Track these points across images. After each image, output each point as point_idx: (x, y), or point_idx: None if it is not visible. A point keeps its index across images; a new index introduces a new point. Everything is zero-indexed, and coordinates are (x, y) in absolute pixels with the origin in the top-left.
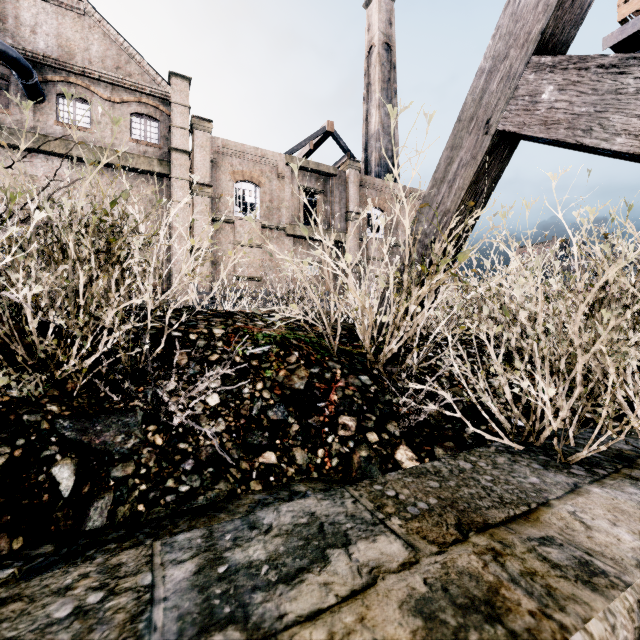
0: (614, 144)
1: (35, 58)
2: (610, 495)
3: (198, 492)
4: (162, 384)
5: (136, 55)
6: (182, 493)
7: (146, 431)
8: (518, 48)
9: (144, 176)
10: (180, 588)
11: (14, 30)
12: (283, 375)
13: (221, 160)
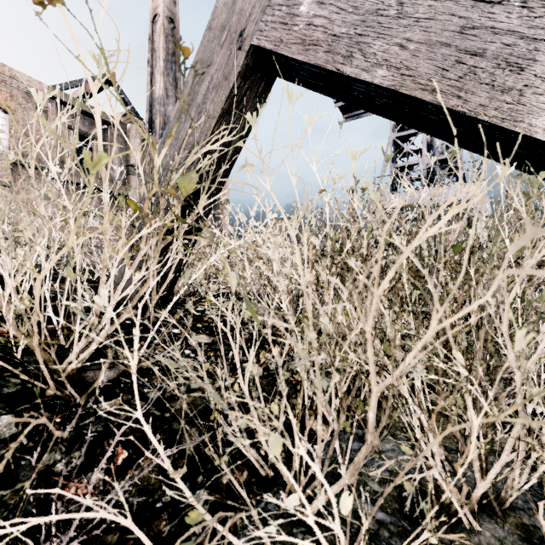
0: (375, 76)
1: None
2: None
3: None
4: None
5: None
6: None
7: None
8: None
9: None
10: None
11: None
12: None
13: None
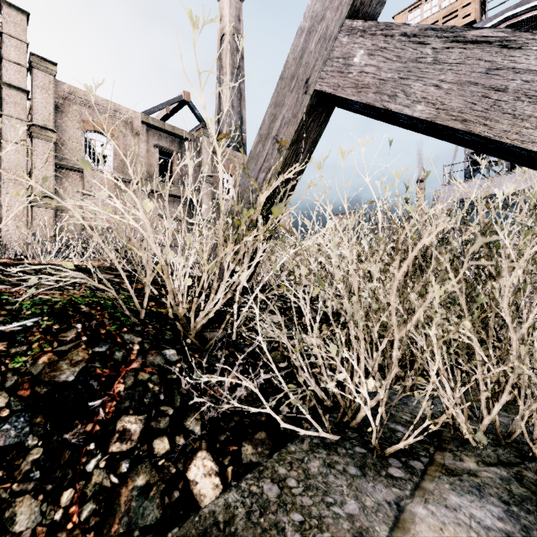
0: (415, 111)
1: None
2: (437, 520)
3: None
4: None
5: None
6: None
7: None
8: (333, 10)
9: None
10: None
11: None
12: (45, 362)
13: (68, 106)
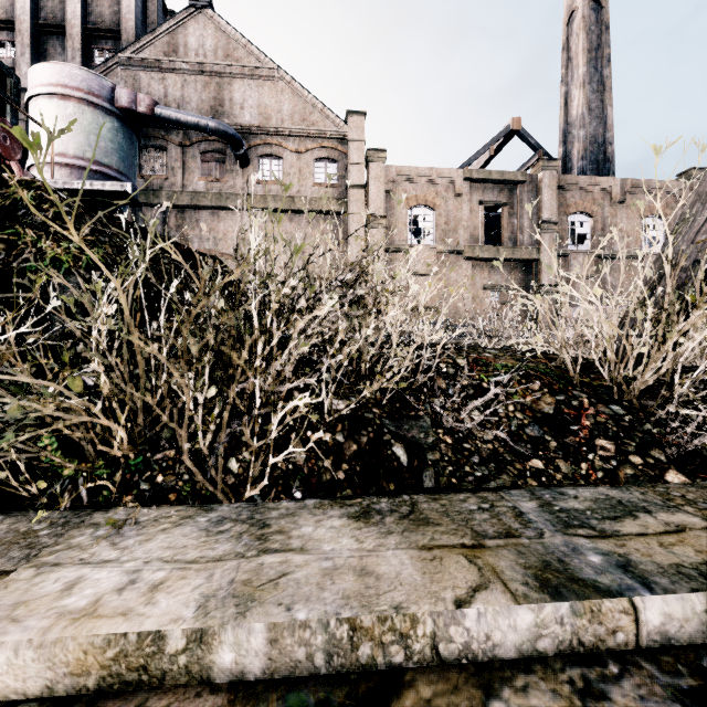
0: None
1: (243, 130)
2: None
3: (489, 478)
4: (434, 401)
5: (318, 104)
6: (478, 477)
7: (437, 433)
8: None
9: (324, 216)
10: (535, 510)
11: (229, 111)
12: (530, 400)
13: (394, 188)
